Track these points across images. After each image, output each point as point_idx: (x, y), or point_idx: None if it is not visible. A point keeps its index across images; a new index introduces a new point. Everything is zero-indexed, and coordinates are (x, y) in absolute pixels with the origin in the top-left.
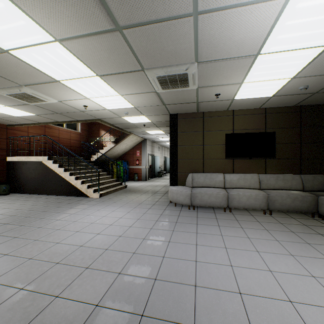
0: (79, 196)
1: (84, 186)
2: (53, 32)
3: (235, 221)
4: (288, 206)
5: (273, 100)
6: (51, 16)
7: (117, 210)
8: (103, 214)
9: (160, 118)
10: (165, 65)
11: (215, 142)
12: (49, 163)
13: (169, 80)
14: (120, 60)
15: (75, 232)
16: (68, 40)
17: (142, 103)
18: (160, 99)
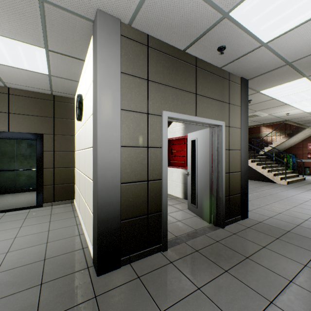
0: (264, 181)
1: (270, 174)
2: None
3: None
4: None
5: None
6: None
7: None
8: None
9: None
10: None
11: None
12: None
13: None
14: None
15: (304, 201)
16: None
17: None
18: None
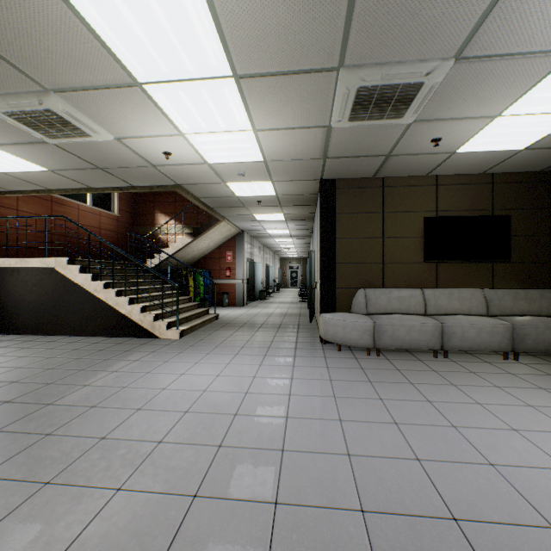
0: (137, 336)
1: (147, 317)
2: None
3: (472, 374)
4: (548, 345)
5: (518, 158)
6: None
7: (235, 361)
8: (213, 371)
9: (298, 187)
10: (391, 59)
11: (405, 231)
12: (71, 272)
13: (377, 97)
14: (308, 37)
15: (182, 412)
16: None
17: (284, 151)
18: (325, 145)
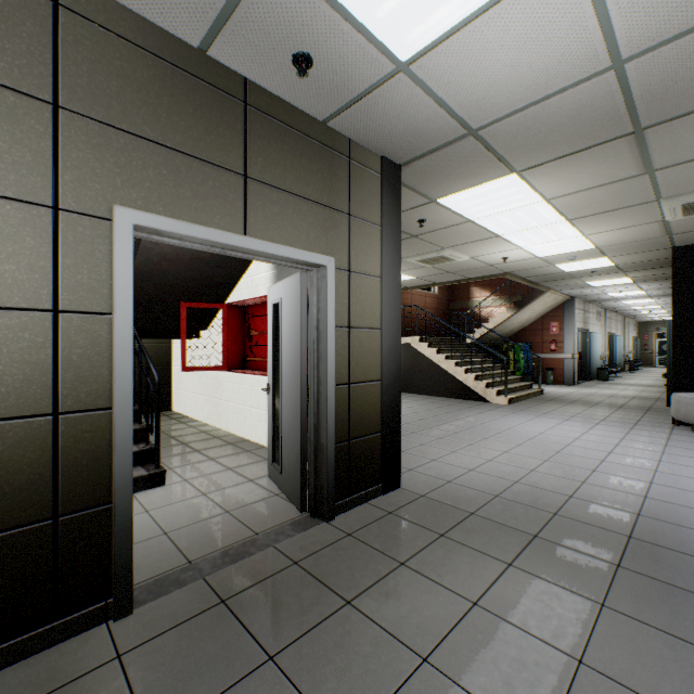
0: (470, 399)
1: (479, 384)
2: (548, 195)
3: None
4: None
5: None
6: (562, 184)
7: (565, 423)
8: (545, 425)
9: (642, 256)
10: None
11: None
12: (421, 347)
13: None
14: (623, 198)
15: (528, 438)
16: (560, 196)
17: (617, 239)
18: (664, 228)
